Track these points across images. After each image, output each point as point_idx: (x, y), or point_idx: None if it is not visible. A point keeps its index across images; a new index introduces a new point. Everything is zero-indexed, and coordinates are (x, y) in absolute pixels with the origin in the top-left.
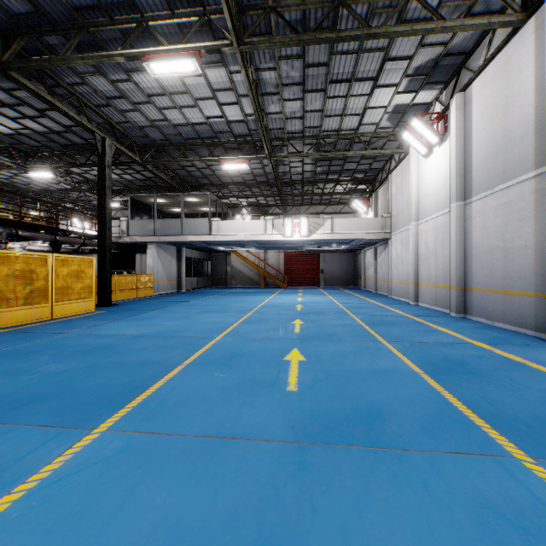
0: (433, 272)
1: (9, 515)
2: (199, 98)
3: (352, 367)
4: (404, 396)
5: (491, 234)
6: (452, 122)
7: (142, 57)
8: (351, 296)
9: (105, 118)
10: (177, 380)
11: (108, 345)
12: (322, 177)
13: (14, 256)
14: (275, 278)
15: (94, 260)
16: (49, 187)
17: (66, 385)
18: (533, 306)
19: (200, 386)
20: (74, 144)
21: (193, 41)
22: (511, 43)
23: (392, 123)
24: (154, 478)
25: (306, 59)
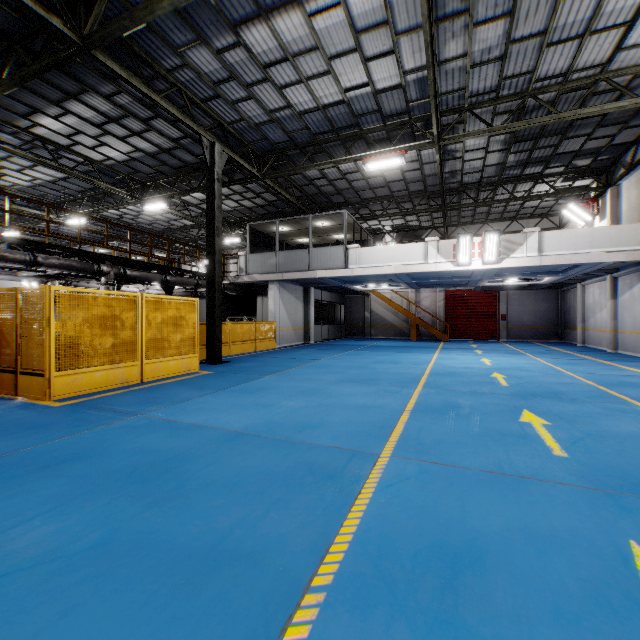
0: None
1: None
2: (334, 55)
3: None
4: None
5: None
6: None
7: None
8: (576, 358)
9: (214, 117)
10: None
11: (177, 456)
12: (514, 174)
13: (91, 296)
14: (432, 327)
15: (197, 303)
16: (170, 225)
17: None
18: None
19: None
20: (186, 165)
21: None
22: None
23: None
24: None
25: None
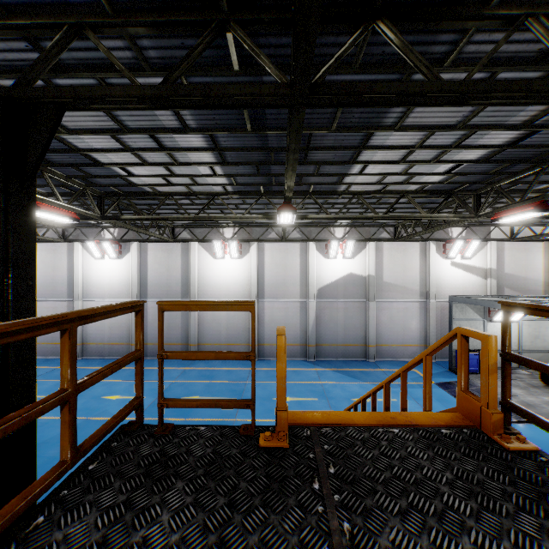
0: None
1: None
2: None
3: (46, 388)
4: None
5: None
6: None
7: None
8: None
9: None
10: None
11: None
12: None
13: None
14: None
15: None
16: None
17: None
18: None
19: None
20: None
21: None
22: (57, 244)
23: None
24: None
25: None
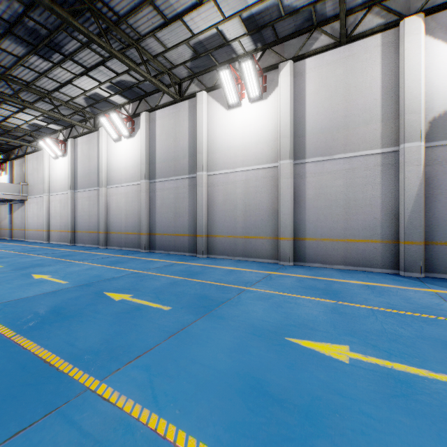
0: (59, 224)
1: None
2: None
3: (25, 261)
4: (48, 261)
5: (85, 208)
6: (69, 150)
7: None
8: None
9: None
10: None
11: None
12: None
13: None
14: None
15: None
16: None
17: None
18: (97, 236)
19: None
20: None
21: None
22: (91, 134)
23: (31, 128)
24: None
25: None
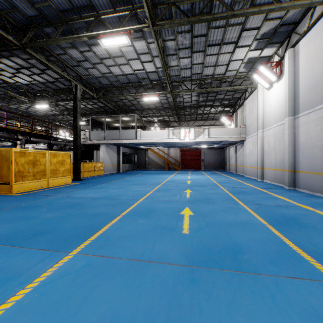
0: (273, 161)
1: (22, 302)
2: (129, 59)
3: (222, 219)
4: (256, 239)
5: (312, 137)
6: (286, 67)
7: (97, 37)
8: (221, 175)
9: (77, 73)
10: (117, 224)
11: (78, 203)
12: (203, 104)
13: (28, 152)
14: (174, 164)
15: (71, 154)
16: (46, 113)
17: (55, 226)
18: None
19: (130, 228)
20: (60, 88)
21: (126, 26)
22: None
23: (246, 69)
24: (104, 284)
25: (193, 32)
